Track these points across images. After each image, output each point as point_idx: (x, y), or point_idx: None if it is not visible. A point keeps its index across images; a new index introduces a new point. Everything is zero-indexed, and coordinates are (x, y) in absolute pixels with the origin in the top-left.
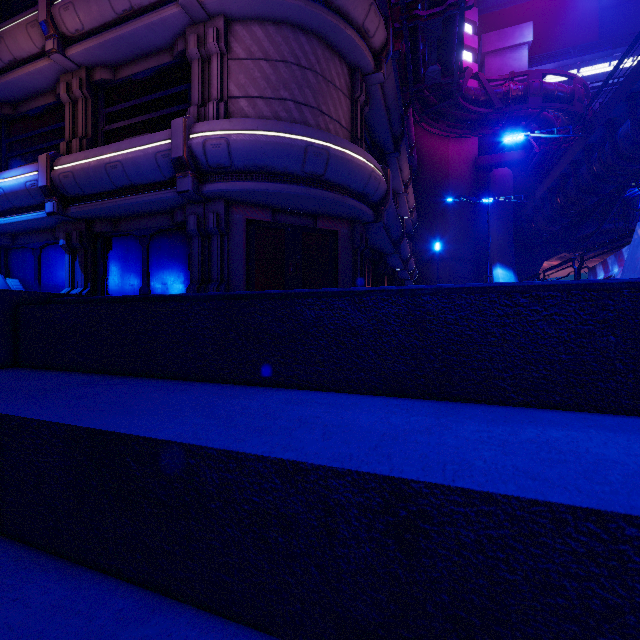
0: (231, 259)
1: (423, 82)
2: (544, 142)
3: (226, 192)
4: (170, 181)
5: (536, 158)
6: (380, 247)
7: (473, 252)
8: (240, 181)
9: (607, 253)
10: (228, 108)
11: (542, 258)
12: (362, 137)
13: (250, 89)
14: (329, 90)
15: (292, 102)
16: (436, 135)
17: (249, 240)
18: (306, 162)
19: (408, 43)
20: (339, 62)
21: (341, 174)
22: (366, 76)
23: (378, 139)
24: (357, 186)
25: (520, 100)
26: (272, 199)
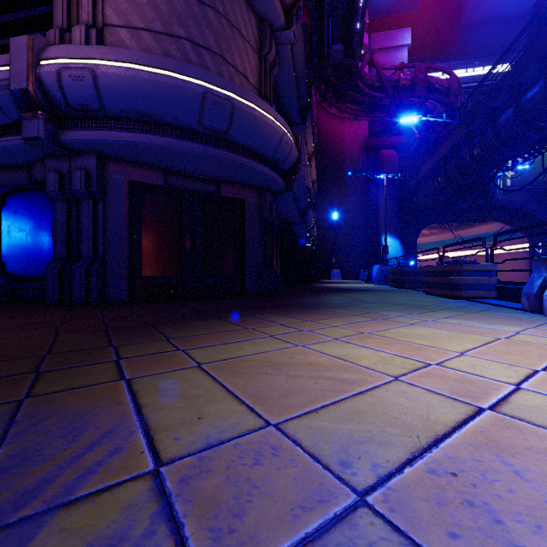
0: (108, 230)
1: (327, 60)
2: (424, 129)
3: (96, 143)
4: (18, 124)
5: (416, 143)
6: (288, 217)
7: (364, 221)
8: (115, 130)
9: (465, 225)
10: (103, 38)
11: (419, 228)
12: (271, 99)
13: (133, 17)
14: (234, 37)
15: (188, 42)
16: (333, 116)
17: (134, 207)
18: (204, 113)
19: (315, 17)
20: (246, 8)
21: (248, 133)
22: (276, 32)
23: (286, 108)
24: (266, 149)
25: (408, 89)
26: (162, 157)
